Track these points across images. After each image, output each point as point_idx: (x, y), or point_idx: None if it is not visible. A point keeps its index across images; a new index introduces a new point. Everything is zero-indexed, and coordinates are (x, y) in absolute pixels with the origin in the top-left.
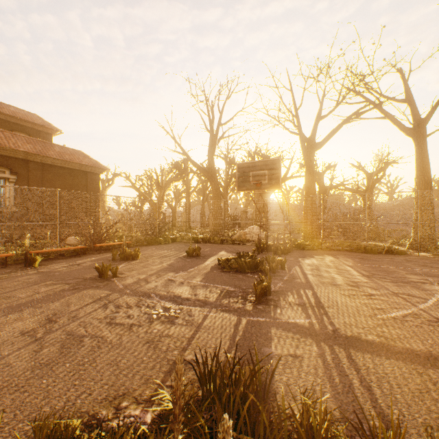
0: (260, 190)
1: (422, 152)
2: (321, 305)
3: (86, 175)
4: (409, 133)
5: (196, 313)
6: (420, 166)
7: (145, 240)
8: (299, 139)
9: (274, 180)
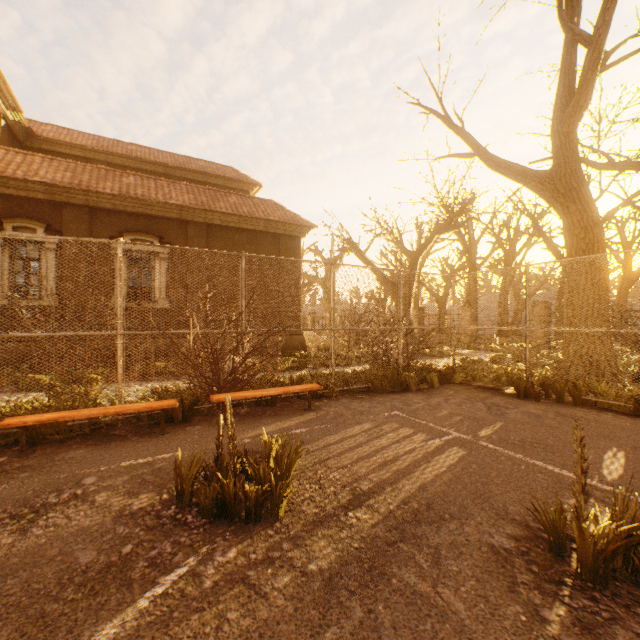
0: None
1: None
2: None
3: (278, 240)
4: None
5: None
6: None
7: (367, 376)
8: None
9: None
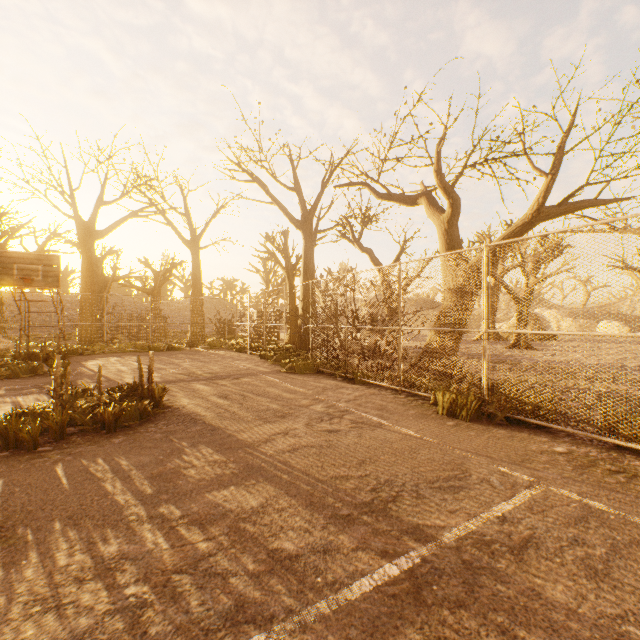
0: (32, 287)
1: (197, 264)
2: (112, 380)
3: None
4: (188, 245)
5: (1, 399)
6: (195, 275)
7: None
8: (76, 224)
9: (53, 277)
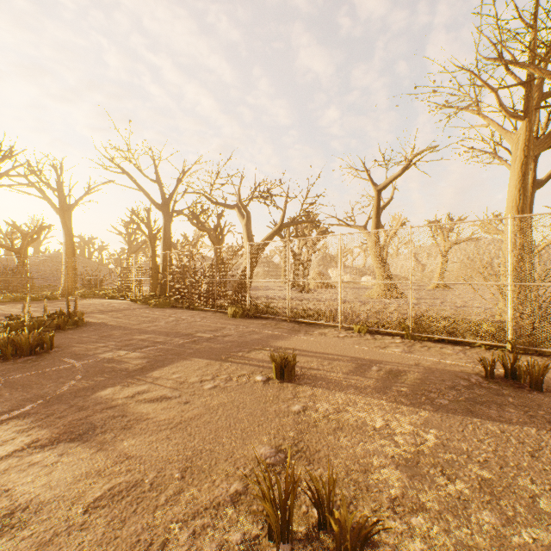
0: None
1: (69, 229)
2: None
3: None
4: (61, 214)
5: None
6: (68, 239)
7: None
8: None
9: None
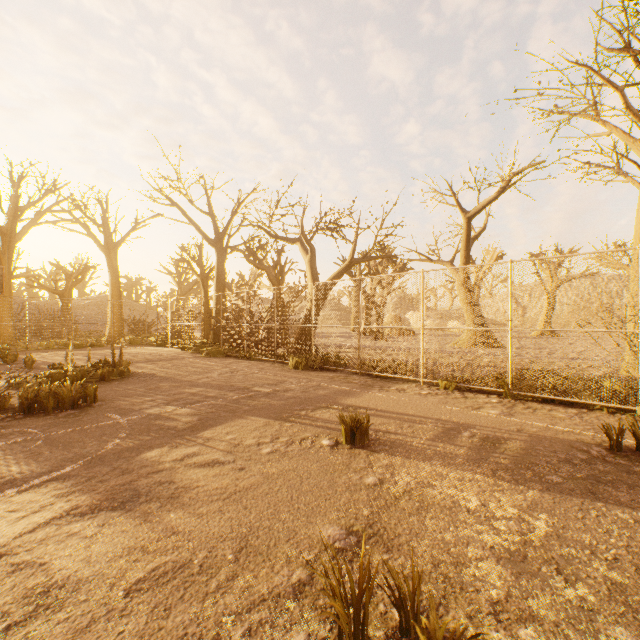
0: None
1: (115, 269)
2: None
3: None
4: (107, 252)
5: None
6: (114, 280)
7: None
8: None
9: None
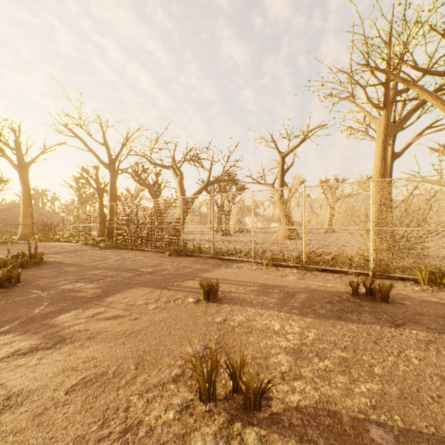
0: None
1: (27, 183)
2: None
3: None
4: (19, 170)
5: None
6: (26, 191)
7: None
8: None
9: None
